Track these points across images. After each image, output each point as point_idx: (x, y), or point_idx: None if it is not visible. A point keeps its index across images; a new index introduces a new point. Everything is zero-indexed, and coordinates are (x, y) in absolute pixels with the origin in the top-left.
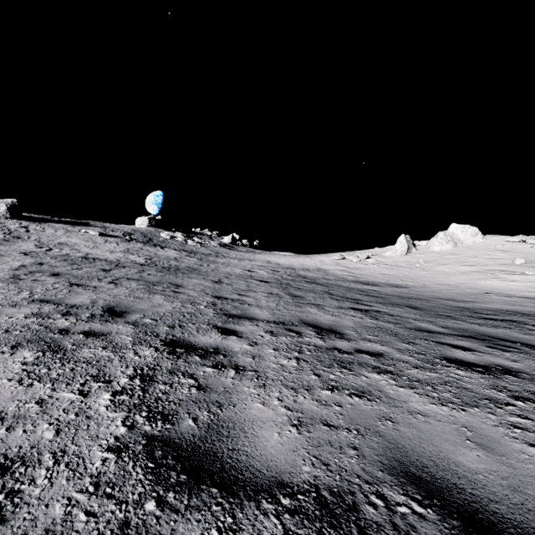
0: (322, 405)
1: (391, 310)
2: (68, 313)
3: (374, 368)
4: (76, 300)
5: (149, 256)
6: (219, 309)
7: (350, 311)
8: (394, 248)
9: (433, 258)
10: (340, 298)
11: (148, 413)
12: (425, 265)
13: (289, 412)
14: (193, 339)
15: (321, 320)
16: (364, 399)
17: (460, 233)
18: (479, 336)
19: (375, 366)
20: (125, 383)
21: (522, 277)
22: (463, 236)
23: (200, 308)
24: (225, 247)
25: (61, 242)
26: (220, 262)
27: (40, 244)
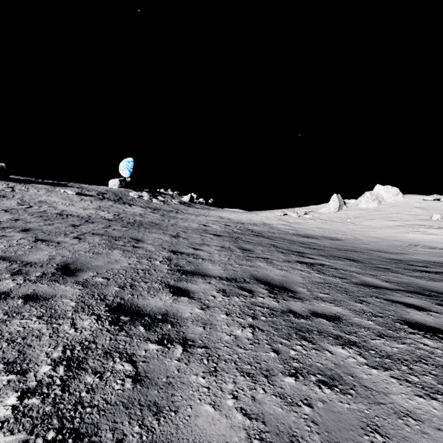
0: (287, 405)
1: (334, 263)
2: (19, 271)
3: (336, 338)
4: (34, 257)
5: (117, 212)
6: (173, 265)
7: (297, 265)
8: (328, 206)
9: (361, 214)
10: (286, 250)
11: (56, 433)
12: (354, 220)
13: (247, 421)
14: (142, 303)
15: (271, 275)
16: (336, 392)
17: (383, 193)
18: (424, 291)
19: (337, 335)
20: (45, 373)
21: (439, 230)
22: (386, 196)
23: (155, 264)
24: (184, 204)
25: (41, 201)
26: (179, 218)
27: (22, 202)
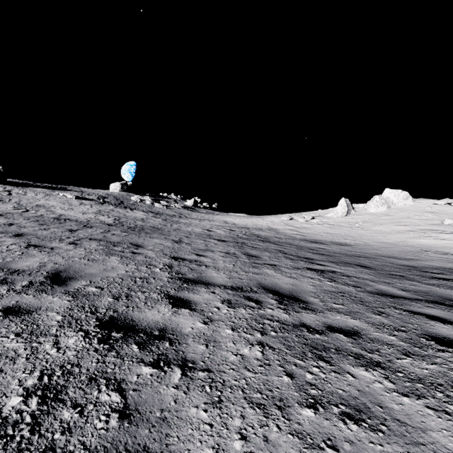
0: (307, 448)
1: (345, 270)
2: (4, 280)
3: (357, 357)
4: (23, 264)
5: (118, 217)
6: (174, 272)
7: (307, 272)
8: (336, 210)
9: (370, 219)
10: (294, 257)
11: None
12: (363, 225)
13: None
14: (137, 316)
15: (280, 284)
16: (364, 428)
17: (393, 197)
18: (445, 301)
19: (357, 354)
20: (13, 408)
21: (452, 235)
22: (396, 200)
23: (154, 272)
24: (188, 209)
25: (39, 205)
26: (182, 223)
27: (18, 206)
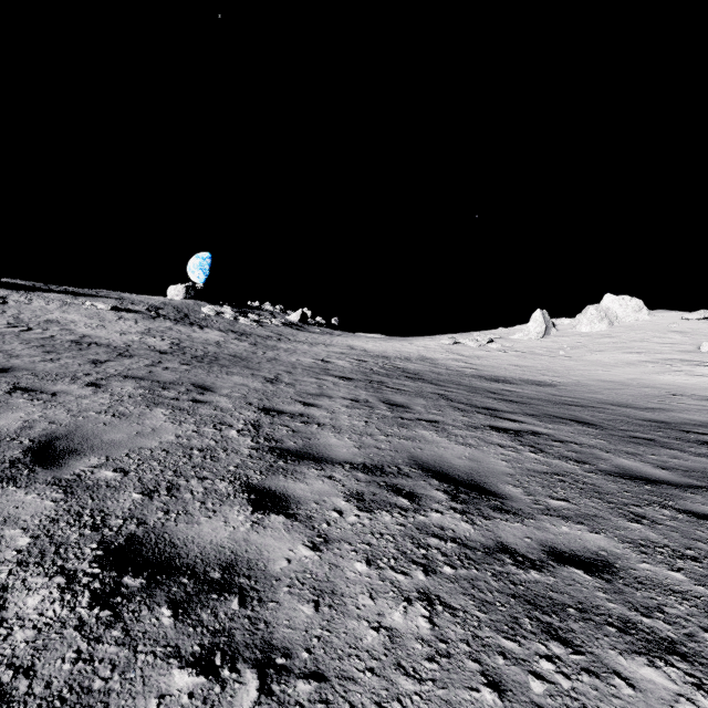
0: None
1: (555, 430)
2: None
3: (625, 629)
4: None
5: (178, 339)
6: (263, 438)
7: (491, 434)
8: (527, 329)
9: (582, 343)
10: (466, 406)
11: None
12: (571, 352)
13: None
14: (182, 533)
15: (449, 458)
16: None
17: (617, 308)
18: None
19: (622, 620)
20: None
21: None
22: (622, 312)
23: (228, 437)
24: (291, 326)
25: (50, 319)
26: (282, 349)
27: (16, 322)
